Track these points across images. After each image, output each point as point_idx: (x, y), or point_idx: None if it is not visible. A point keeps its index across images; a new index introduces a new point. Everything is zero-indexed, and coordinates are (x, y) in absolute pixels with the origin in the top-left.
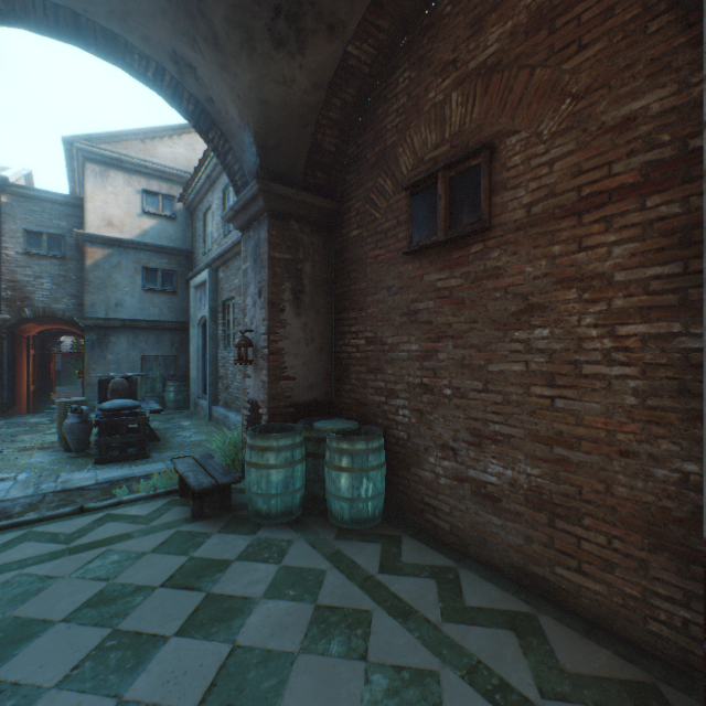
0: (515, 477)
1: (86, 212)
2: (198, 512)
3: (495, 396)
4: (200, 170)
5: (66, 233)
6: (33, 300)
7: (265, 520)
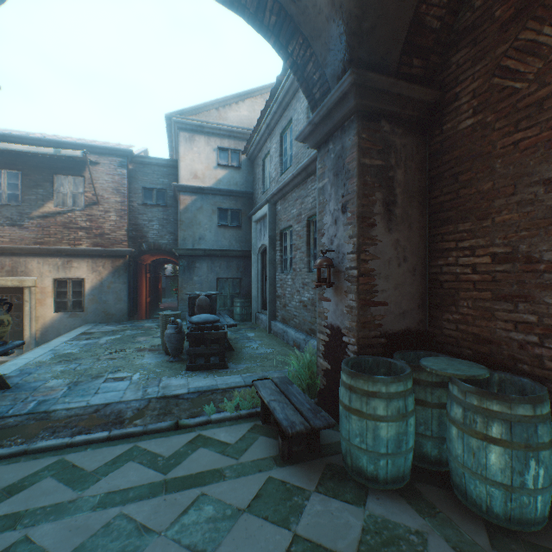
0: None
1: (180, 169)
2: (286, 453)
3: None
4: (261, 121)
5: (167, 187)
6: (147, 237)
7: (369, 482)
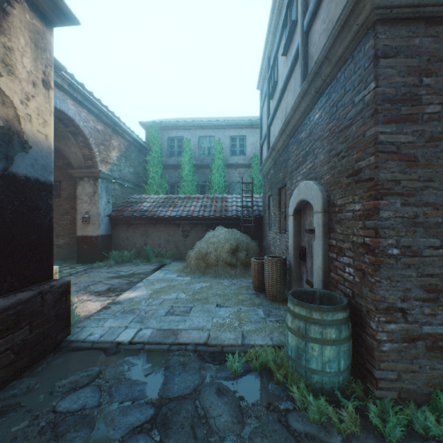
0: (65, 241)
1: None
2: None
3: (62, 228)
4: None
5: None
6: None
7: None
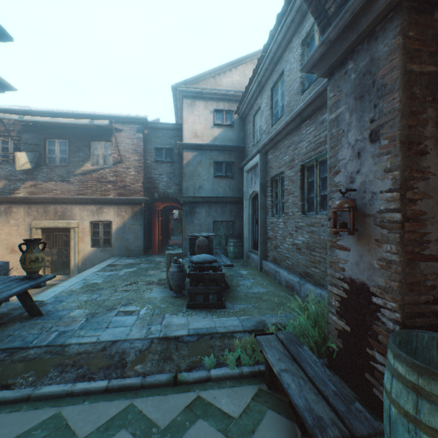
0: None
1: (183, 130)
2: None
3: None
4: (252, 80)
5: (173, 147)
6: (158, 188)
7: None
